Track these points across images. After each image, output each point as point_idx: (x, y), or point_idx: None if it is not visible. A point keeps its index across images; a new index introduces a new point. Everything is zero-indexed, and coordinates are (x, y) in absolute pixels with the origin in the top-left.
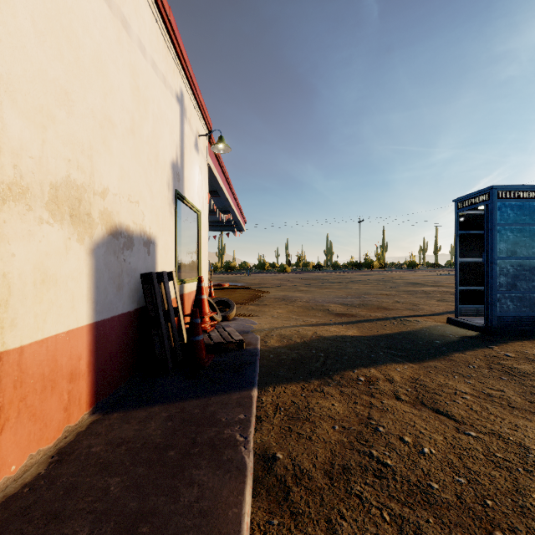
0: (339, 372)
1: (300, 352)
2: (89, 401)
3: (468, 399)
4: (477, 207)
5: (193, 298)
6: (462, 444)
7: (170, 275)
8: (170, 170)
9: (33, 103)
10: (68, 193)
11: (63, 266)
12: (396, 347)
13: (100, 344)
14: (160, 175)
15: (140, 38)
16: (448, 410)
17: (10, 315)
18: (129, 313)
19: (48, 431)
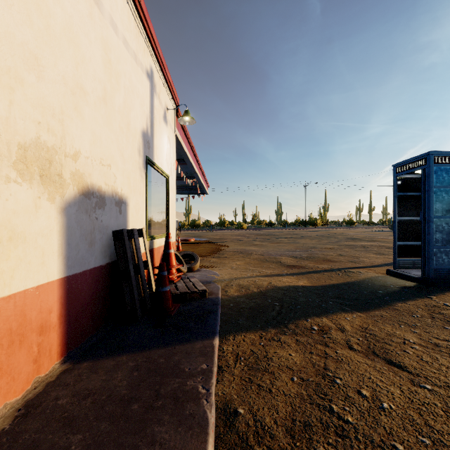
0: (294, 321)
1: (257, 301)
2: (60, 351)
3: (417, 349)
4: (414, 171)
5: (162, 251)
6: (420, 398)
7: (140, 232)
8: (140, 138)
9: None
10: (38, 154)
11: (33, 223)
12: (344, 296)
13: (72, 297)
14: (131, 142)
15: (111, 16)
16: (400, 361)
17: None
18: (101, 266)
19: (15, 384)
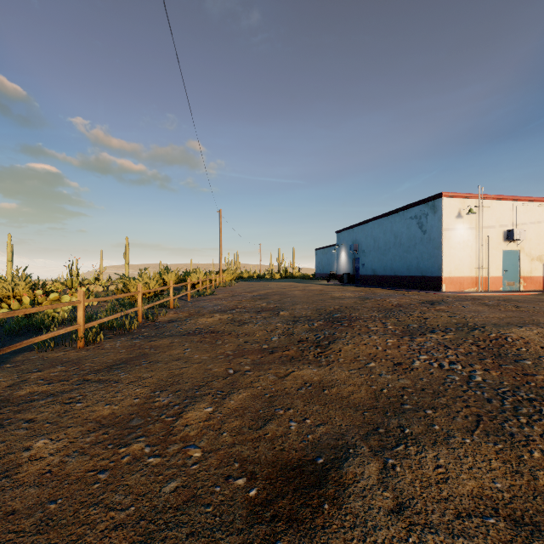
0: None
1: None
2: (542, 288)
3: None
4: None
5: None
6: None
7: None
8: None
9: (534, 248)
10: (539, 257)
11: (538, 267)
12: None
13: None
14: None
15: None
16: None
17: (532, 272)
18: None
19: (536, 288)
